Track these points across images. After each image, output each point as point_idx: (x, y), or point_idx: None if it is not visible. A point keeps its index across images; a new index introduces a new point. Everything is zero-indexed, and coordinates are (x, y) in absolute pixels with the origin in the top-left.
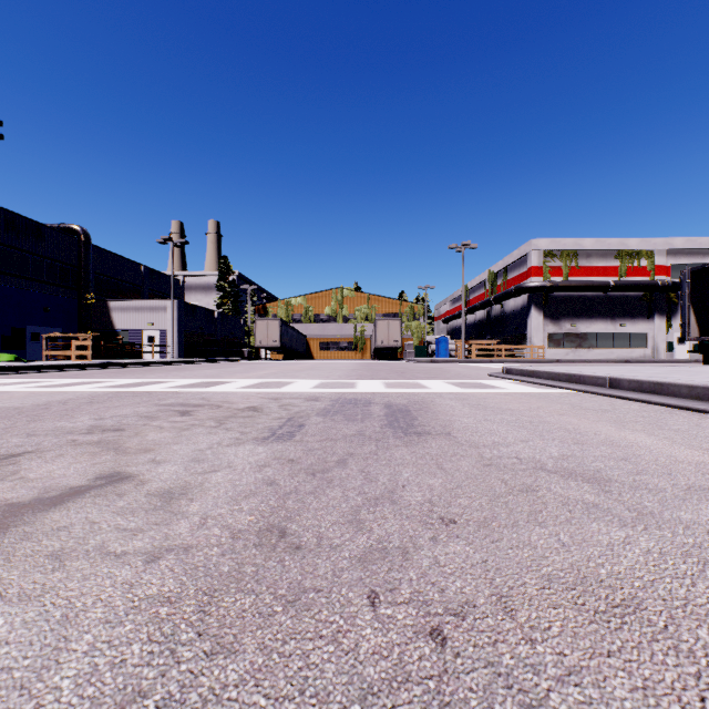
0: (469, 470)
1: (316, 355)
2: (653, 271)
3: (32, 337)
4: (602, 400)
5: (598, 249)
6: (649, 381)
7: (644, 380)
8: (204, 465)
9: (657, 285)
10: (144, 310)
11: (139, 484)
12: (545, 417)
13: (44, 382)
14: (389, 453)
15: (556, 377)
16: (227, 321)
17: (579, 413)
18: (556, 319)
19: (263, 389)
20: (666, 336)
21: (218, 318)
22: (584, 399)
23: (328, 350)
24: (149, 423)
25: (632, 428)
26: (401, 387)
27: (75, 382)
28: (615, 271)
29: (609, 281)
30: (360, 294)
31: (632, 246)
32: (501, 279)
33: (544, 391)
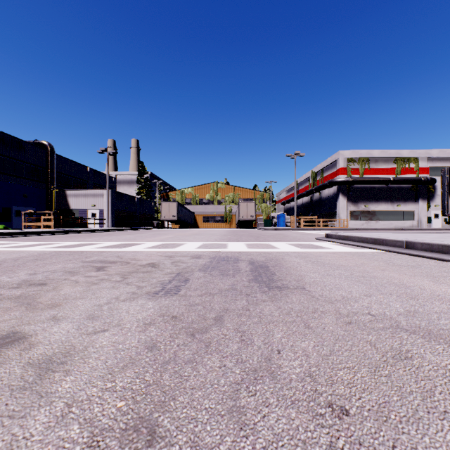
0: (334, 329)
1: (200, 225)
2: (418, 171)
3: (16, 213)
4: (404, 258)
5: (383, 157)
6: (438, 244)
7: (434, 243)
8: (96, 323)
9: (421, 180)
10: (89, 196)
11: (25, 349)
12: (372, 272)
13: (13, 244)
14: (259, 309)
15: (365, 240)
16: (143, 203)
17: (396, 269)
18: (355, 202)
19: (162, 249)
20: (426, 213)
21: (137, 201)
22: (391, 257)
23: (208, 222)
24: (68, 278)
25: (445, 282)
26: (258, 247)
27: (35, 244)
28: (393, 171)
29: (390, 178)
30: (229, 186)
31: (404, 155)
32: (319, 176)
33: (359, 250)
